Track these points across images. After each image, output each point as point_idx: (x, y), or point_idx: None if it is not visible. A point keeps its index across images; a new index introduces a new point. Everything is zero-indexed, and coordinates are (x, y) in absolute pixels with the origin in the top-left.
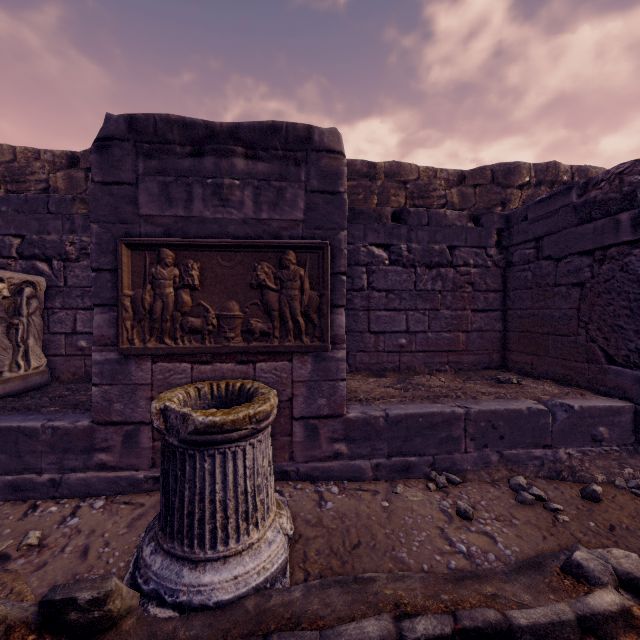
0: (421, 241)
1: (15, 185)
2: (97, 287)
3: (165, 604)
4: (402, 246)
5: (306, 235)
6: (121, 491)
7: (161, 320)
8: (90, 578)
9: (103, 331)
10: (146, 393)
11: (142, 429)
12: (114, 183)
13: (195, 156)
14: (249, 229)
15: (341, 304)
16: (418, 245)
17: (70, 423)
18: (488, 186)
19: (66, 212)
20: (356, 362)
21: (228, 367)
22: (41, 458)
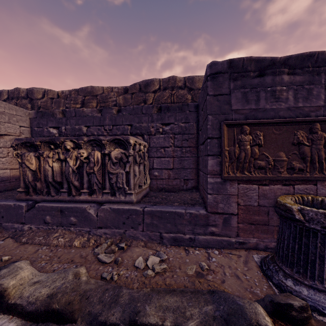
0: None
1: (103, 104)
2: (210, 146)
3: (324, 315)
4: None
5: (325, 114)
6: (222, 247)
7: (243, 162)
8: (256, 291)
9: (212, 168)
10: (233, 199)
11: (231, 217)
12: (218, 95)
13: (258, 77)
14: (290, 113)
15: None
16: None
17: (196, 211)
18: None
19: (149, 113)
20: None
21: (276, 187)
22: (184, 227)
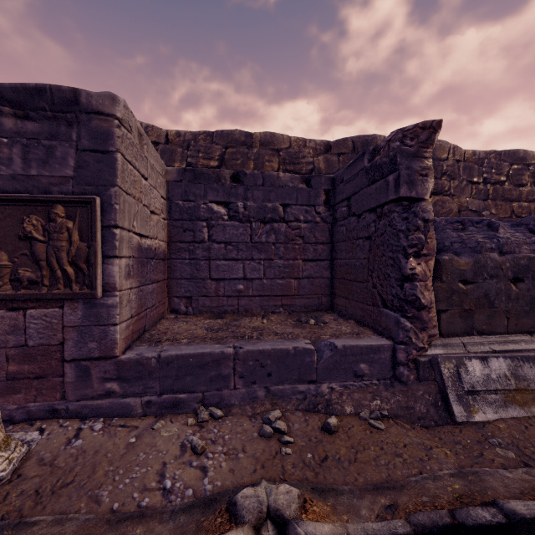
0: (257, 199)
1: None
2: None
3: None
4: (239, 204)
5: (78, 190)
6: None
7: None
8: None
9: None
10: None
11: None
12: None
13: None
14: (19, 184)
15: (113, 254)
16: (254, 203)
17: None
18: (349, 154)
19: None
20: (199, 305)
21: None
22: None
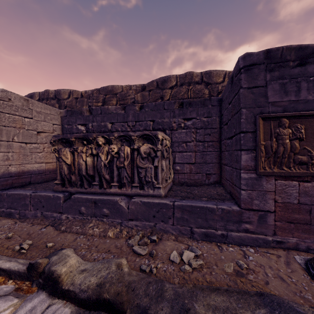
0: None
1: (123, 101)
2: (244, 140)
3: None
4: None
5: None
6: (257, 245)
7: (281, 157)
8: (307, 297)
9: (246, 163)
10: (270, 195)
11: (267, 214)
12: (253, 87)
13: (298, 66)
14: None
15: None
16: None
17: (228, 207)
18: None
19: (171, 108)
20: None
21: None
22: (215, 222)
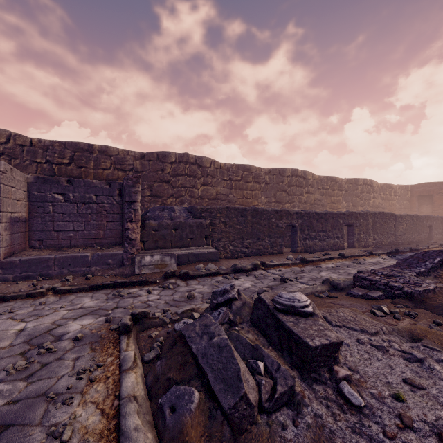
0: (81, 192)
1: None
2: None
3: None
4: (71, 194)
5: None
6: None
7: None
8: None
9: None
10: None
11: None
12: None
13: None
14: None
15: None
16: (79, 194)
17: None
18: (155, 161)
19: None
20: (48, 244)
21: None
22: None
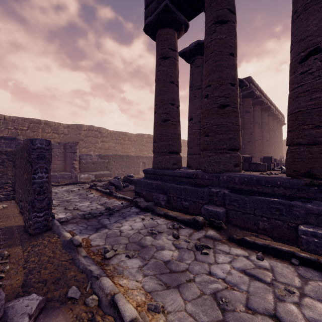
0: None
1: None
2: None
3: None
4: None
5: None
6: None
7: None
8: None
9: None
10: None
11: None
12: None
13: None
14: None
15: None
16: None
17: None
18: (75, 129)
19: None
20: None
21: None
22: None
